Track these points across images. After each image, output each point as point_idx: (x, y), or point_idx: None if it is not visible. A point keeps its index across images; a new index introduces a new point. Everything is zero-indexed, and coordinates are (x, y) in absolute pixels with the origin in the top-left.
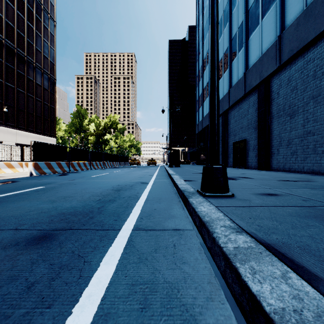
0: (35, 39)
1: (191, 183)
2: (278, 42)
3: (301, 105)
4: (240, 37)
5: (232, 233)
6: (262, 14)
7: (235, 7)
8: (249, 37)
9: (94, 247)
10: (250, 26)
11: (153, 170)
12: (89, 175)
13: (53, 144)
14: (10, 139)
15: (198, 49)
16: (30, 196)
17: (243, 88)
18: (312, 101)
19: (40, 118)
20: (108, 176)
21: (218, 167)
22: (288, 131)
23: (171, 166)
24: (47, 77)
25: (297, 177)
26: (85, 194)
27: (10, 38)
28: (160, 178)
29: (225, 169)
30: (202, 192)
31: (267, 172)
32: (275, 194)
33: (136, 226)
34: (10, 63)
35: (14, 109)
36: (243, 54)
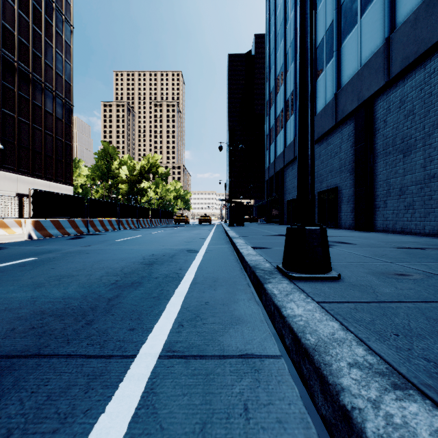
0: (43, 50)
1: (264, 252)
2: (386, 47)
3: (420, 136)
4: (328, 43)
5: (385, 391)
6: (362, 9)
7: (321, 2)
8: (342, 43)
9: (64, 416)
10: (344, 27)
11: (206, 231)
12: (114, 239)
13: (63, 194)
14: (8, 187)
15: (269, 64)
16: (6, 274)
17: (333, 116)
18: (437, 131)
19: (51, 158)
20: (141, 241)
21: (314, 229)
22: (400, 175)
23: (232, 225)
24: (61, 102)
25: (420, 242)
26: (97, 270)
27: (8, 48)
28: (216, 243)
29: (324, 233)
30: (286, 270)
31: (370, 234)
32: (407, 274)
33: (168, 346)
34: (9, 82)
35: (14, 146)
36: (334, 67)
